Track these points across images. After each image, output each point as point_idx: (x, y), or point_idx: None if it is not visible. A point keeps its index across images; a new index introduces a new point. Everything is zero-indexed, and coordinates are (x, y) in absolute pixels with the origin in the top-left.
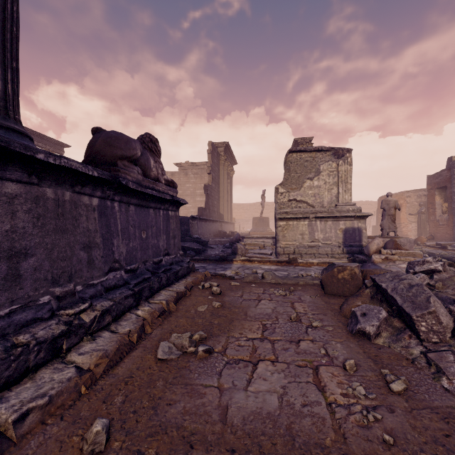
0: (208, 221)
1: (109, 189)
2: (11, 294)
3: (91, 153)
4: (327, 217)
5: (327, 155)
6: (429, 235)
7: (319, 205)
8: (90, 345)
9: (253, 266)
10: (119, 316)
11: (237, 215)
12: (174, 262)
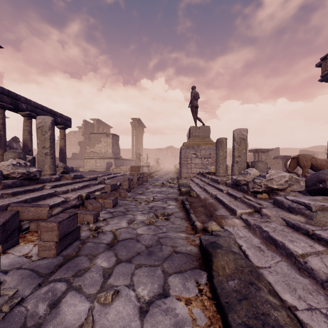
0: (77, 159)
1: None
2: None
3: None
4: (101, 158)
5: (104, 135)
6: None
7: (101, 154)
8: None
9: None
10: None
11: (124, 155)
12: None
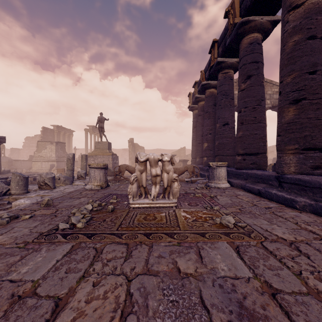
0: None
1: None
2: None
3: None
4: (45, 161)
5: (49, 143)
6: None
7: (46, 157)
8: None
9: None
10: None
11: None
12: None
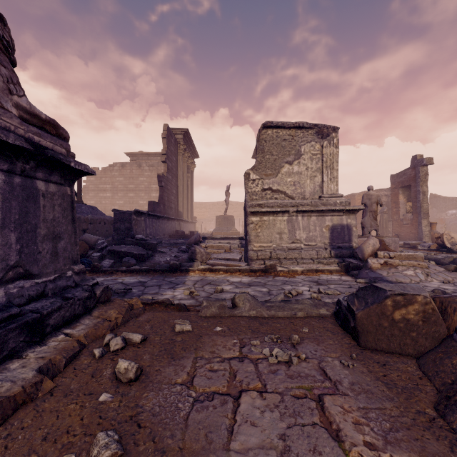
0: (162, 218)
1: None
2: None
3: None
4: (311, 211)
5: (309, 134)
6: (395, 235)
7: (300, 197)
8: None
9: (217, 279)
10: None
11: (199, 214)
12: (50, 291)
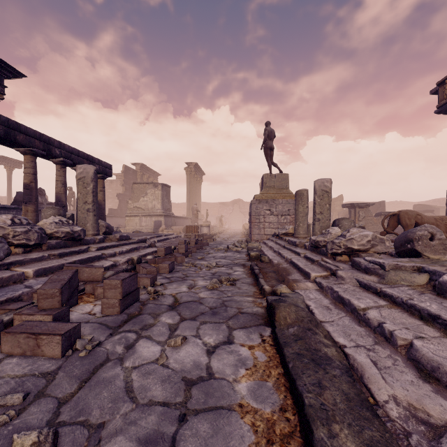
0: (115, 217)
1: (19, 209)
2: None
3: (15, 200)
4: (147, 215)
5: (151, 185)
6: None
7: (147, 210)
8: None
9: None
10: None
11: (176, 212)
12: None
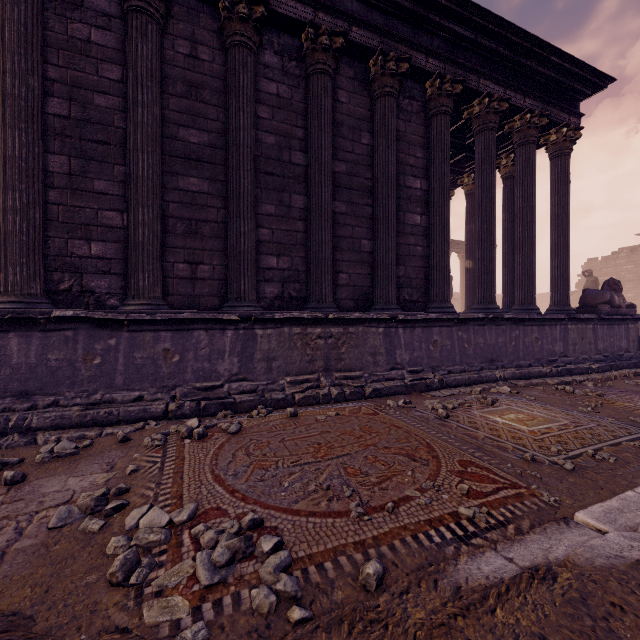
0: None
1: (596, 320)
2: (574, 354)
3: (584, 303)
4: None
5: None
6: None
7: None
8: (596, 374)
9: None
10: (603, 371)
11: None
12: (633, 358)
